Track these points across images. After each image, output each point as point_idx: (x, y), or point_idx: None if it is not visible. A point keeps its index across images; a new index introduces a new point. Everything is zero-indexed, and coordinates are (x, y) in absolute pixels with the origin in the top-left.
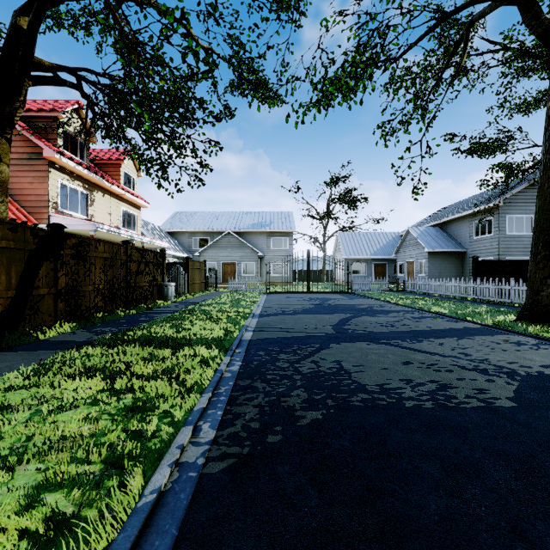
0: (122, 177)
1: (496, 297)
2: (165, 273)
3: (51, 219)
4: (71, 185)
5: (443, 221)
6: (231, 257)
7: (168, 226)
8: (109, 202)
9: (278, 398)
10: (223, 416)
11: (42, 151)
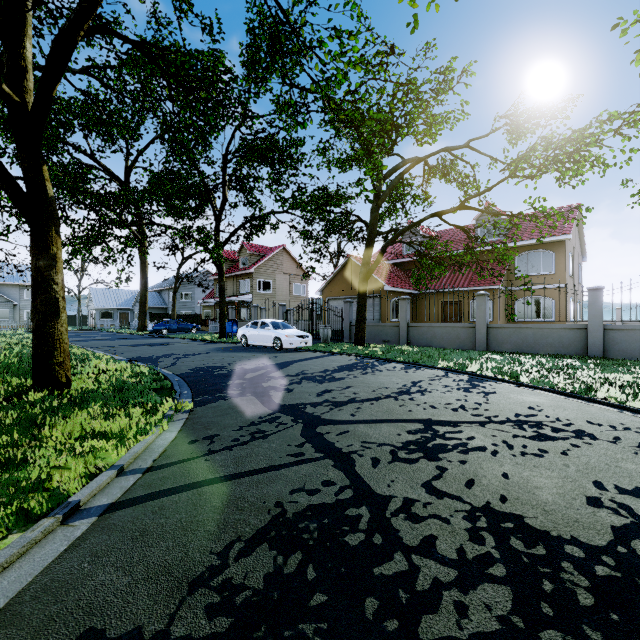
0: None
1: None
2: None
3: None
4: None
5: (159, 289)
6: None
7: None
8: None
9: None
10: None
11: None
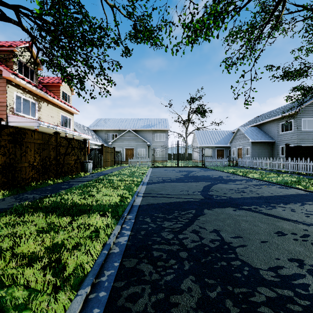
0: (61, 94)
1: (303, 170)
2: (86, 154)
3: (9, 118)
4: (24, 96)
5: (259, 123)
6: (130, 145)
7: (92, 127)
8: (52, 109)
9: (166, 296)
10: None
11: (2, 73)
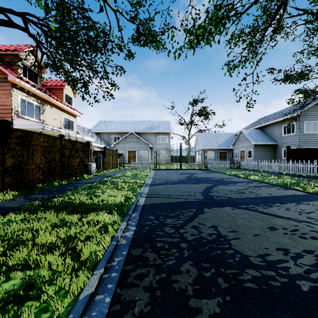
0: (64, 97)
1: (303, 172)
2: (89, 157)
3: (14, 121)
4: (28, 100)
5: (262, 125)
6: (133, 147)
7: (95, 129)
8: (55, 112)
9: (168, 275)
10: (110, 306)
11: (7, 77)
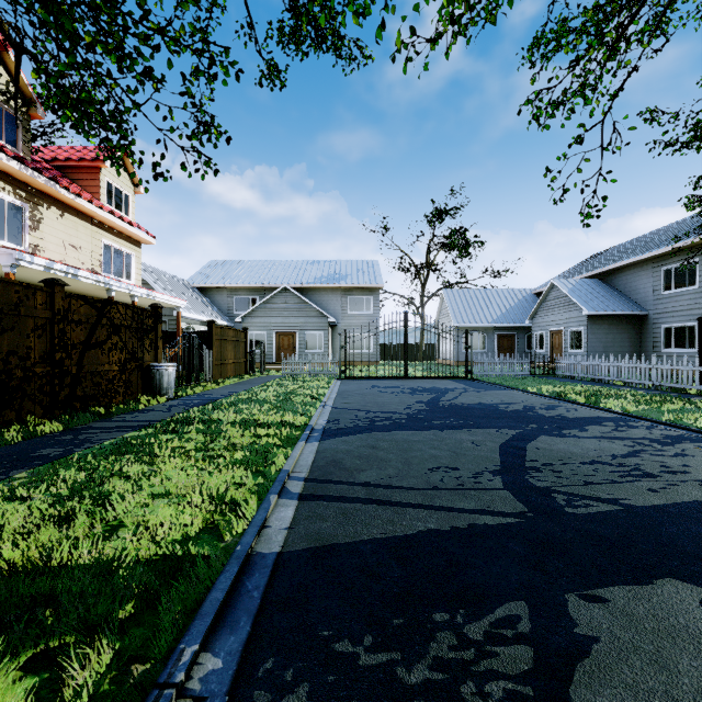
0: (103, 190)
1: None
2: (160, 347)
3: None
4: None
5: (606, 269)
6: (289, 324)
7: (197, 280)
8: (75, 227)
9: None
10: None
11: None
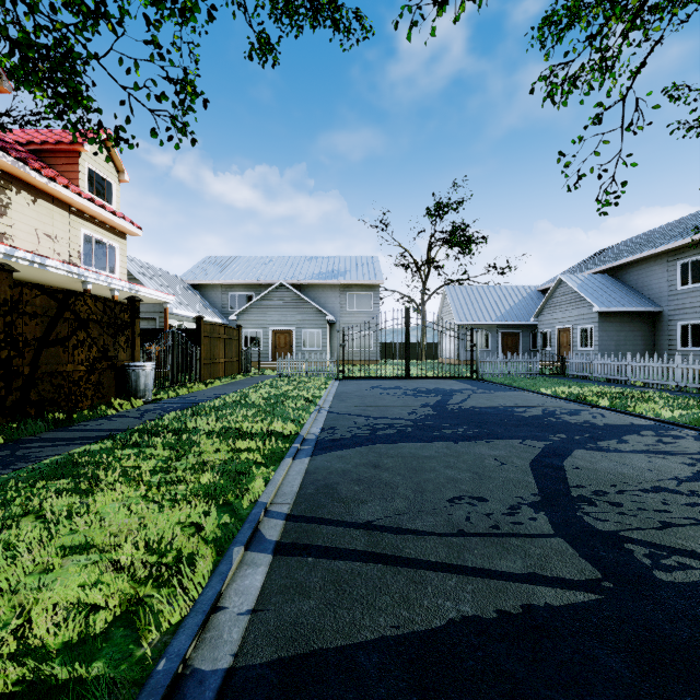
0: (83, 176)
1: None
2: (138, 345)
3: None
4: None
5: (617, 264)
6: (285, 322)
7: (191, 276)
8: (50, 215)
9: None
10: None
11: None
